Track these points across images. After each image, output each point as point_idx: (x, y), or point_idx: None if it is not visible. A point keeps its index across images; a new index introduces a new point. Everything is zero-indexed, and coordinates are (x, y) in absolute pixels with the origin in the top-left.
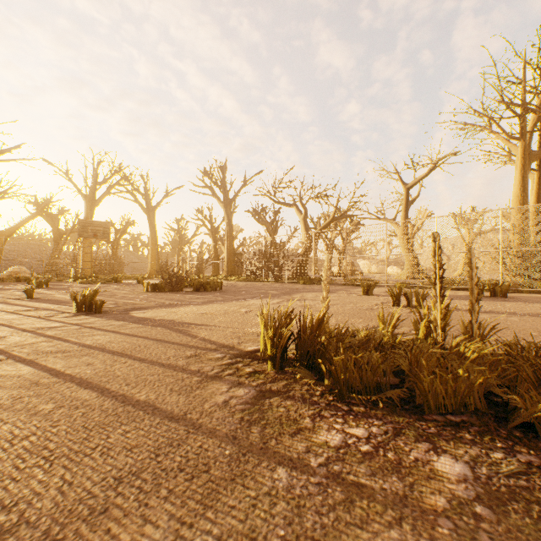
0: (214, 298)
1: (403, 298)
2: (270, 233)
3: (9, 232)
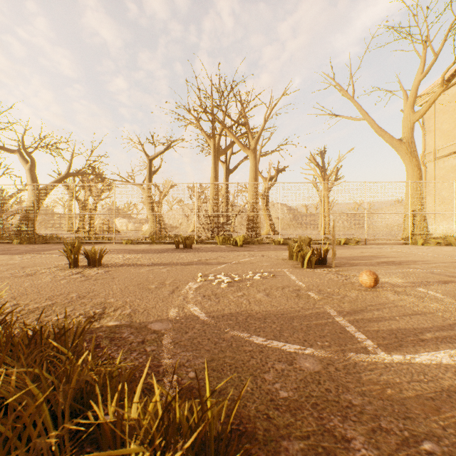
0: None
1: (105, 256)
2: None
3: None
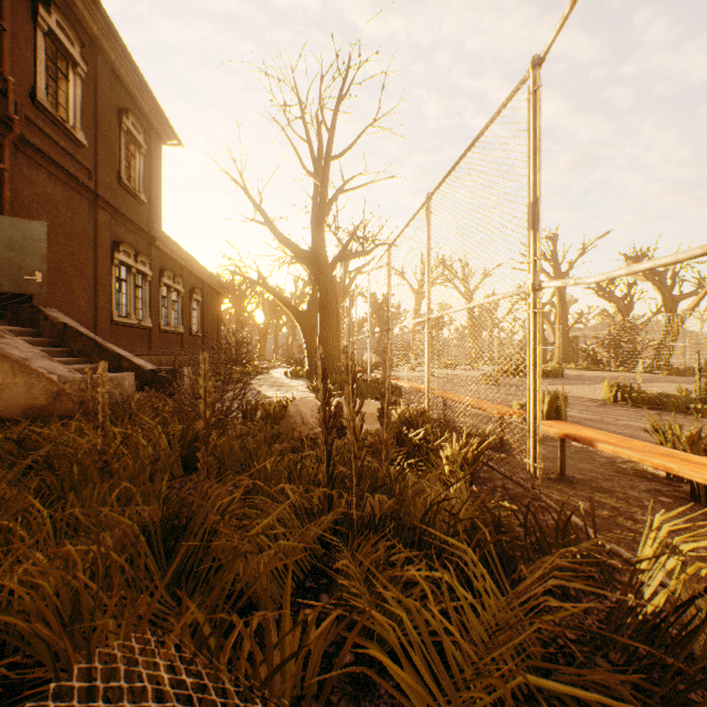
0: (561, 382)
1: None
2: (620, 311)
3: (360, 326)
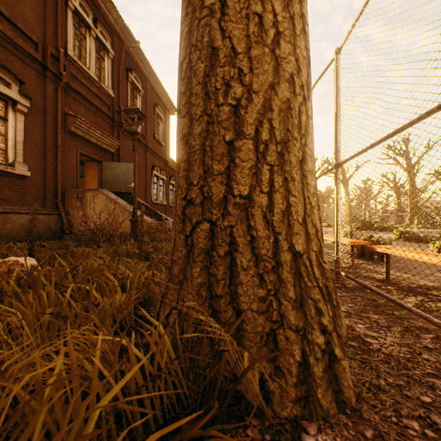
0: (389, 233)
1: None
2: None
3: None
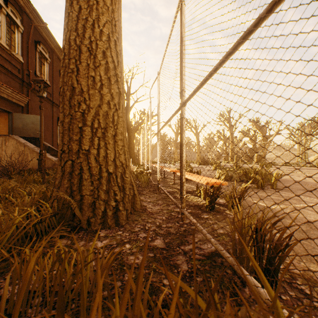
0: None
1: None
2: (252, 141)
3: (153, 146)
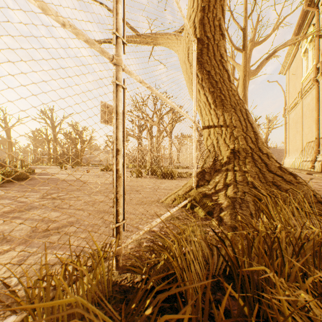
0: None
1: None
2: (74, 143)
3: None
